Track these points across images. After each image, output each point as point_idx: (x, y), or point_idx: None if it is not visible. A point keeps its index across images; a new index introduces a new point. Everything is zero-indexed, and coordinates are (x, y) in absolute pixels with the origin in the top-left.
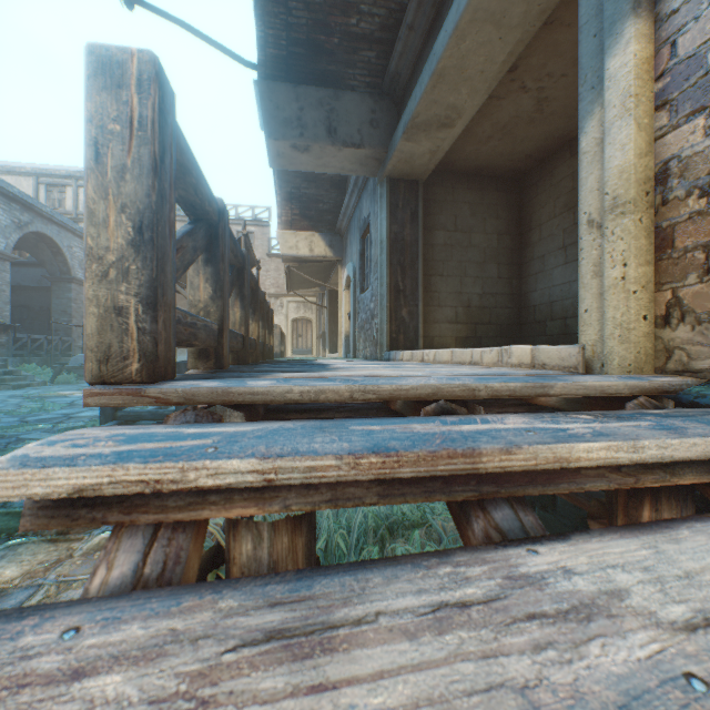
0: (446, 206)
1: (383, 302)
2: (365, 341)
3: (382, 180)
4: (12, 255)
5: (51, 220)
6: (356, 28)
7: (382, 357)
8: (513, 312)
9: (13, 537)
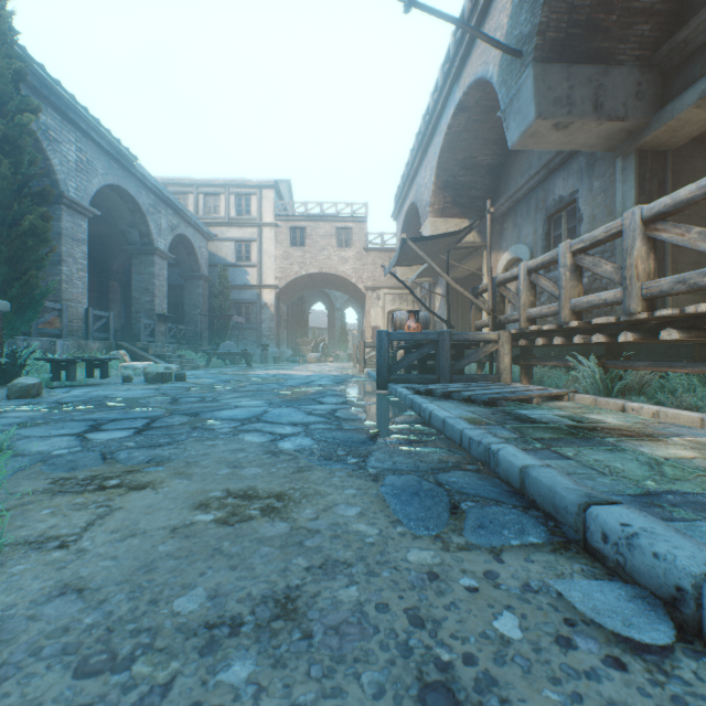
0: (683, 176)
1: None
2: None
3: (625, 153)
4: (169, 255)
5: (190, 223)
6: (637, 3)
7: None
8: None
9: (596, 437)
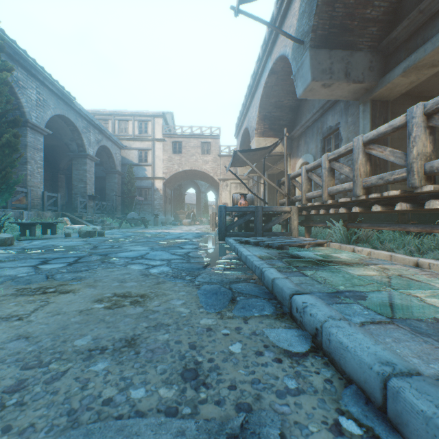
0: (398, 116)
1: None
2: None
3: (365, 101)
4: (96, 158)
5: (109, 138)
6: (368, 15)
7: None
8: (438, 177)
9: (329, 265)
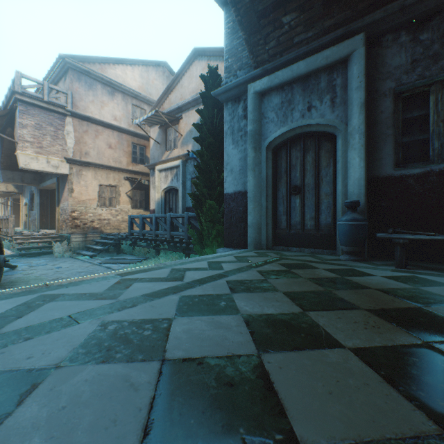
0: None
1: (39, 217)
2: (34, 225)
3: (38, 189)
4: None
5: None
6: None
7: (38, 230)
8: None
9: None
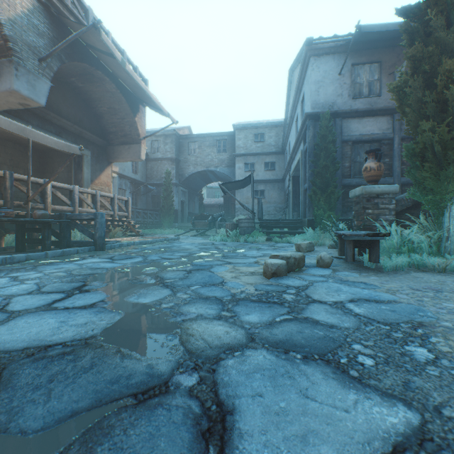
0: None
1: None
2: None
3: None
4: None
5: None
6: None
7: None
8: None
9: None
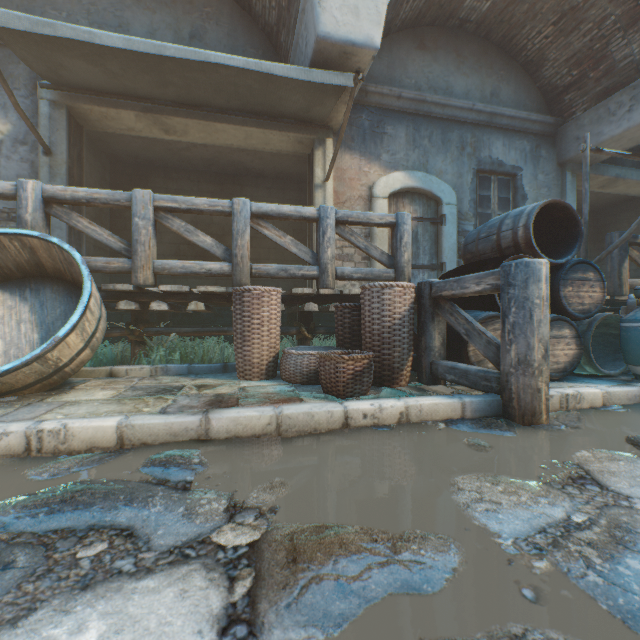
0: None
1: None
2: None
3: (573, 172)
4: None
5: None
6: None
7: None
8: None
9: None
